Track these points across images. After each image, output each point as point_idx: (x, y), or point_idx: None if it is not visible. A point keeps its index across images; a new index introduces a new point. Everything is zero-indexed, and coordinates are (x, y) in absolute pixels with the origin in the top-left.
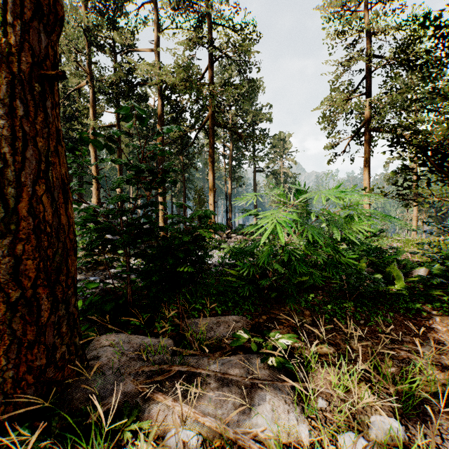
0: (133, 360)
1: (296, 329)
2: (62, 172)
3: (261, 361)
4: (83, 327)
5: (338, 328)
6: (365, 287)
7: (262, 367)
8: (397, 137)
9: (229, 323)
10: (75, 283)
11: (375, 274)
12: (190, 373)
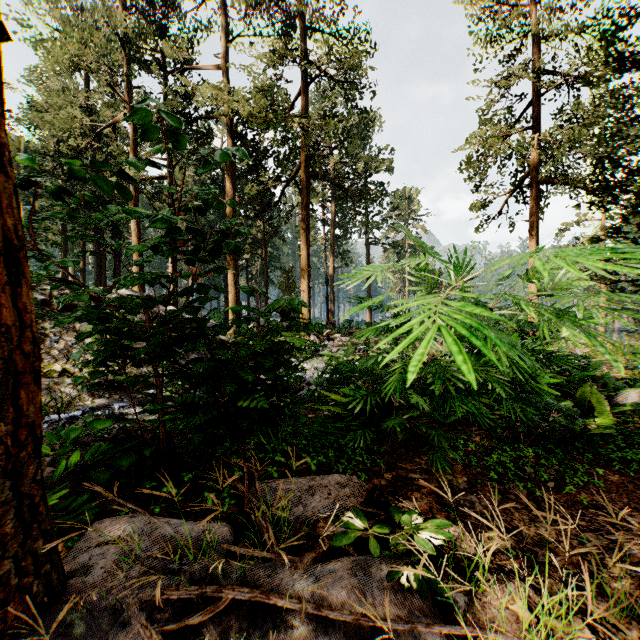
0: (154, 573)
1: (448, 509)
2: (9, 226)
3: (388, 577)
4: (78, 500)
5: (513, 497)
6: (552, 423)
7: (390, 586)
8: (604, 180)
9: (329, 488)
10: (38, 435)
11: (562, 400)
12: (256, 602)
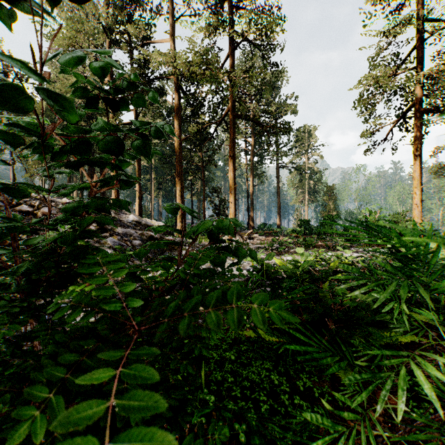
0: None
1: None
2: None
3: None
4: None
5: None
6: None
7: None
8: None
9: None
10: None
11: None
12: None
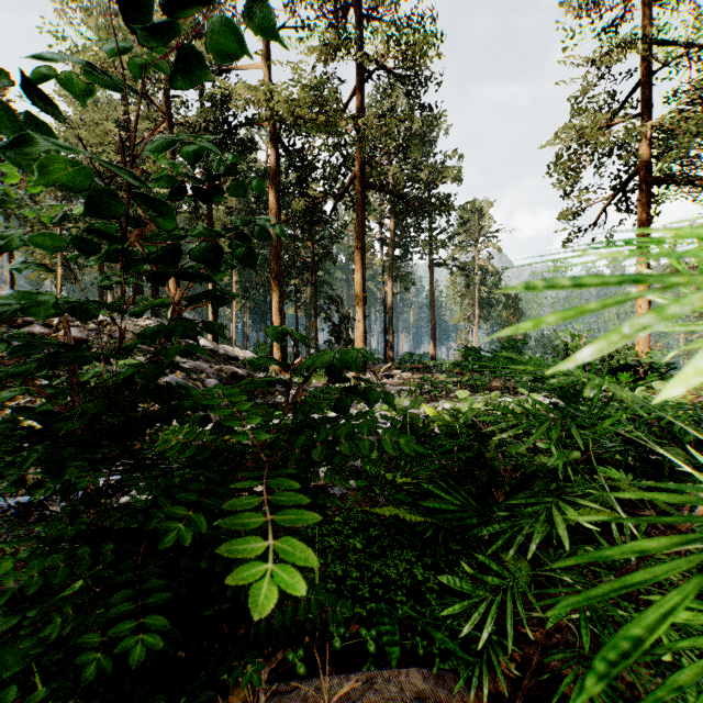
0: None
1: None
2: None
3: None
4: None
5: None
6: None
7: None
8: None
9: None
10: None
11: None
12: None
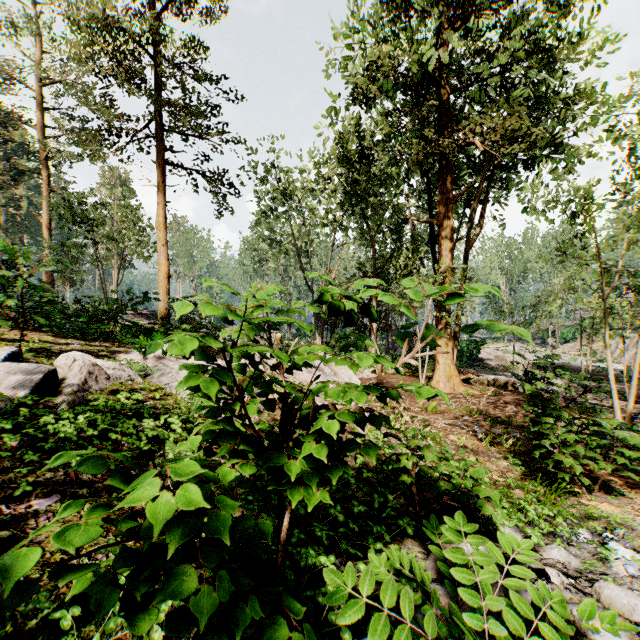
0: None
1: None
2: None
3: None
4: None
5: None
6: None
7: None
8: None
9: None
10: None
11: None
12: None
